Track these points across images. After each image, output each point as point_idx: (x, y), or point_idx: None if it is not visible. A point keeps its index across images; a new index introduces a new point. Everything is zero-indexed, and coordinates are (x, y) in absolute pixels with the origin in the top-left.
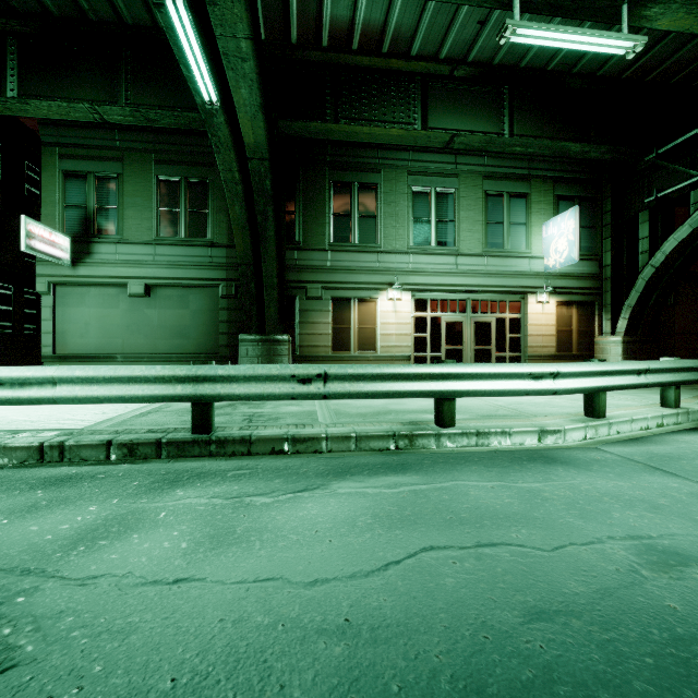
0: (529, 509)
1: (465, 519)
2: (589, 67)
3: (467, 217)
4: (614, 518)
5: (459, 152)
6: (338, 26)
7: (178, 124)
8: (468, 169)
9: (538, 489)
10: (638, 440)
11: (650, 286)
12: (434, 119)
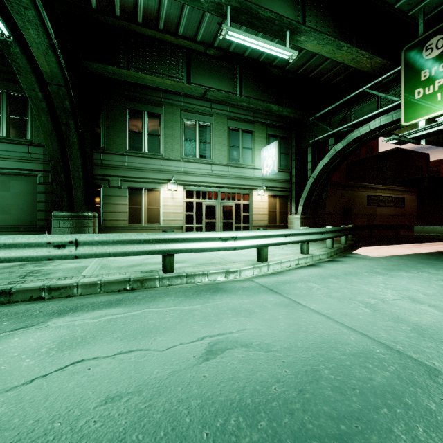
0: (176, 324)
1: (127, 336)
2: (281, 63)
3: (218, 141)
4: (222, 323)
5: (213, 101)
6: (126, 4)
7: None
8: (219, 112)
9: (194, 309)
10: (277, 273)
11: (312, 188)
12: (195, 78)
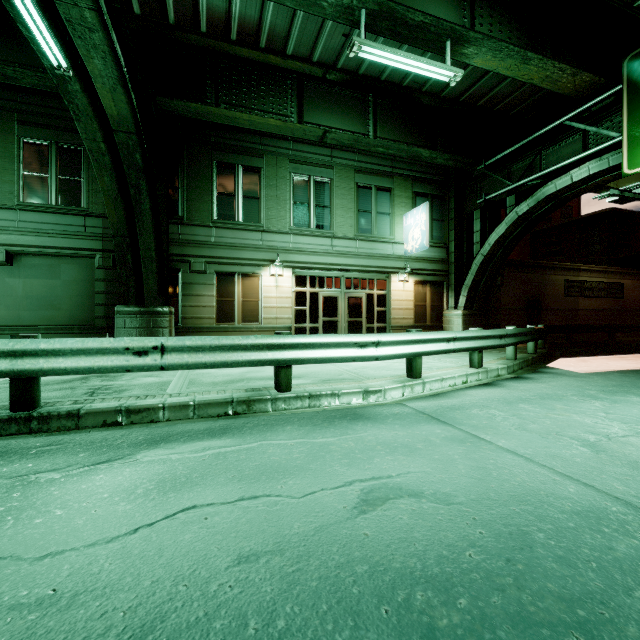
0: (309, 462)
1: (245, 476)
2: (435, 88)
3: (341, 205)
4: (373, 463)
5: (334, 146)
6: (215, 15)
7: (43, 86)
8: (342, 162)
9: (330, 443)
10: (438, 395)
11: (481, 270)
12: (309, 115)
